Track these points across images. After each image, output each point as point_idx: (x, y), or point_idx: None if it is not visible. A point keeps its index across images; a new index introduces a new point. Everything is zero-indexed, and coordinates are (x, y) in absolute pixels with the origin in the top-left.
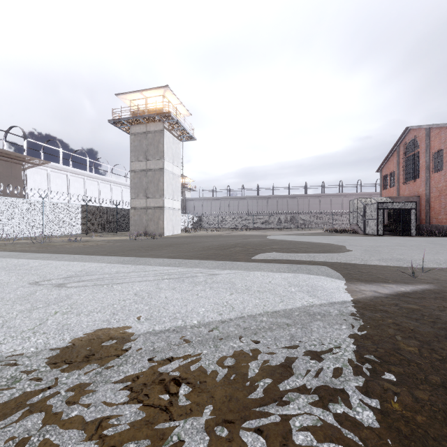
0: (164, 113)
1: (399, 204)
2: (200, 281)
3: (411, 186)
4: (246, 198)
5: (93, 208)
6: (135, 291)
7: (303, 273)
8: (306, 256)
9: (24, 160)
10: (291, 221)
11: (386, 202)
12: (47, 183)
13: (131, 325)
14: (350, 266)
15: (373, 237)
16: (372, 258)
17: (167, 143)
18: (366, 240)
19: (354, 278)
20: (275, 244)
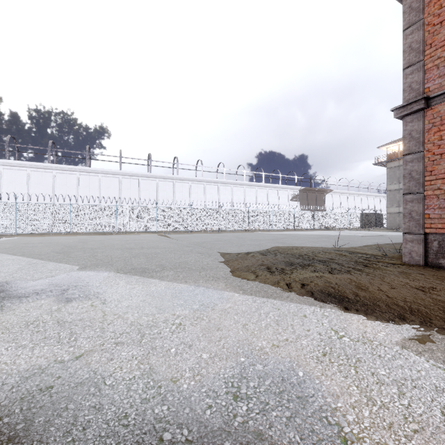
0: None
1: None
2: None
3: None
4: None
5: (365, 214)
6: None
7: None
8: None
9: (324, 191)
10: None
11: None
12: (331, 201)
13: None
14: None
15: None
16: None
17: None
18: None
19: None
20: None
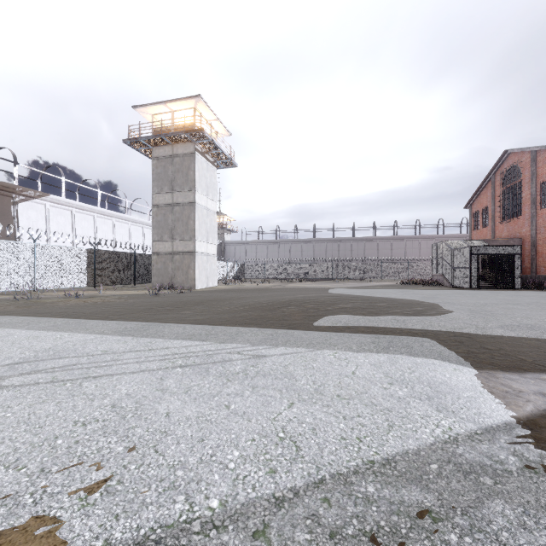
0: (195, 130)
1: (499, 248)
2: (236, 371)
3: (511, 225)
4: (300, 241)
5: (104, 253)
6: (115, 397)
7: (402, 353)
8: (393, 321)
9: (15, 192)
10: (356, 270)
11: (482, 246)
12: (45, 221)
13: (61, 517)
14: (465, 338)
15: (466, 290)
16: (490, 323)
17: (199, 170)
18: (461, 295)
19: (484, 362)
20: (343, 302)
